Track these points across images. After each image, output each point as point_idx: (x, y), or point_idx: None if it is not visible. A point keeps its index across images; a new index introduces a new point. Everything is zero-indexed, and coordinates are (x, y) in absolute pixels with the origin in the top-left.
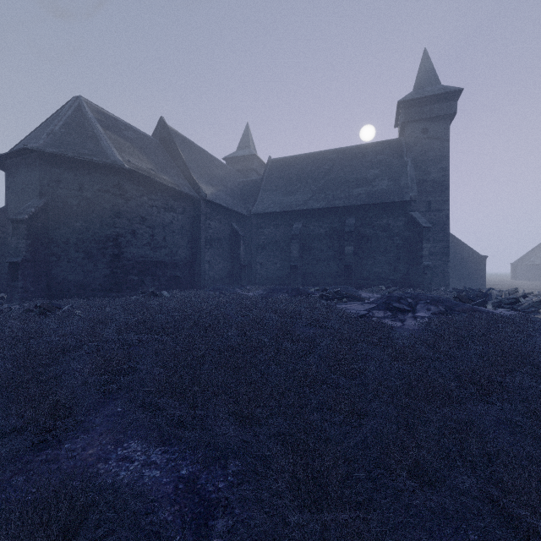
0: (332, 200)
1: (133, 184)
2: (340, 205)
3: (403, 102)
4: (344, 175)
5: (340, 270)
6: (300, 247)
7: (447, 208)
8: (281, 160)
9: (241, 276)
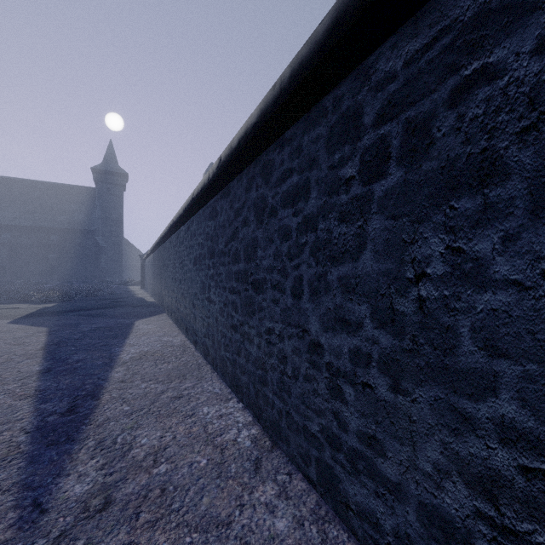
0: (40, 222)
1: None
2: (46, 226)
3: (95, 169)
4: (51, 204)
5: (46, 269)
6: (9, 252)
7: (122, 236)
8: None
9: None
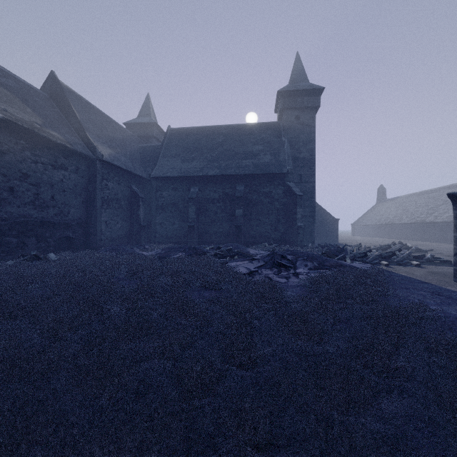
0: (225, 169)
1: (11, 136)
2: (231, 174)
3: (282, 92)
4: (235, 148)
5: (231, 229)
6: (197, 209)
7: (313, 181)
8: (180, 130)
9: (140, 236)
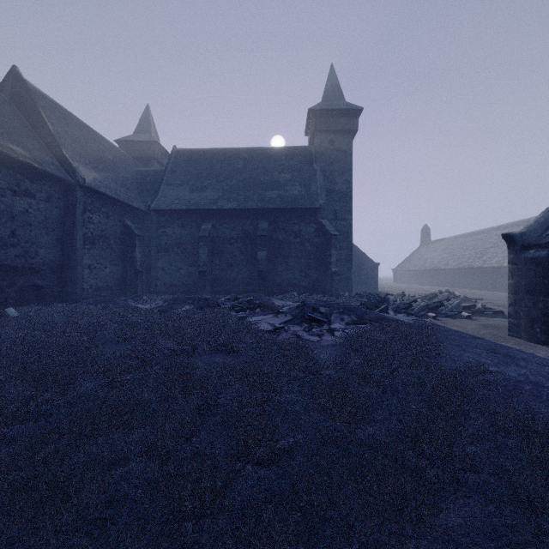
0: (245, 201)
1: None
2: (253, 207)
3: (313, 111)
4: (257, 176)
5: (253, 276)
6: (209, 250)
7: (350, 218)
8: (189, 151)
9: (136, 284)
